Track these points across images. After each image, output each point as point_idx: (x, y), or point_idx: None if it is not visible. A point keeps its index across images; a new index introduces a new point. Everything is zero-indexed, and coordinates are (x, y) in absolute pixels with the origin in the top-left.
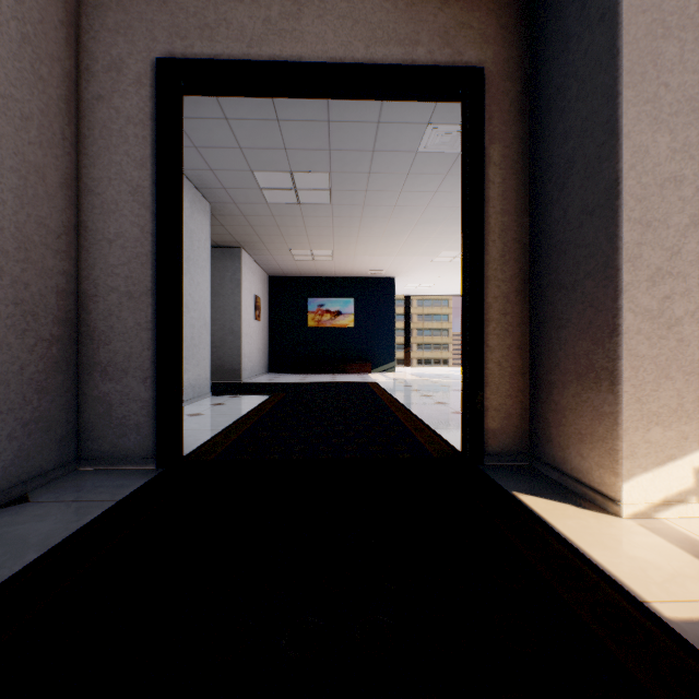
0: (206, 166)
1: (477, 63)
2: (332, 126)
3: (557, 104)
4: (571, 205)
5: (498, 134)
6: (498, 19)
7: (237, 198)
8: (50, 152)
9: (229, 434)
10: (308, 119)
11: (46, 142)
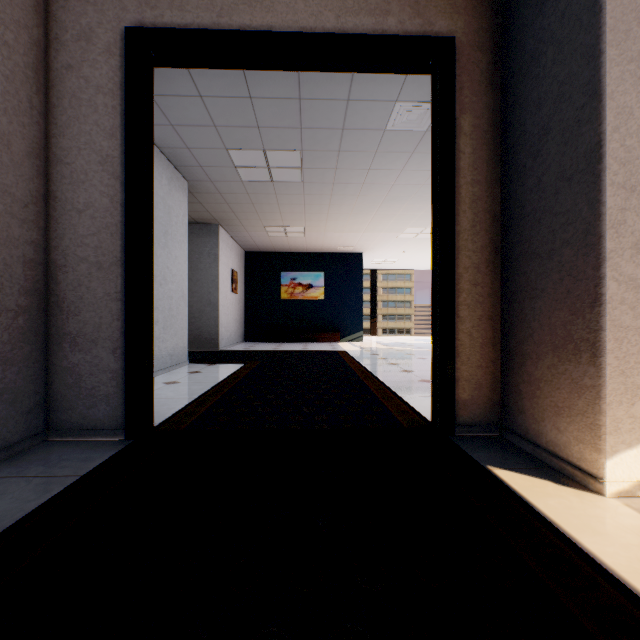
0: (183, 144)
1: (448, 33)
2: (303, 103)
3: (531, 71)
4: (547, 173)
5: (469, 105)
6: None
7: (213, 176)
8: (16, 119)
9: (203, 402)
10: (280, 97)
11: (11, 109)
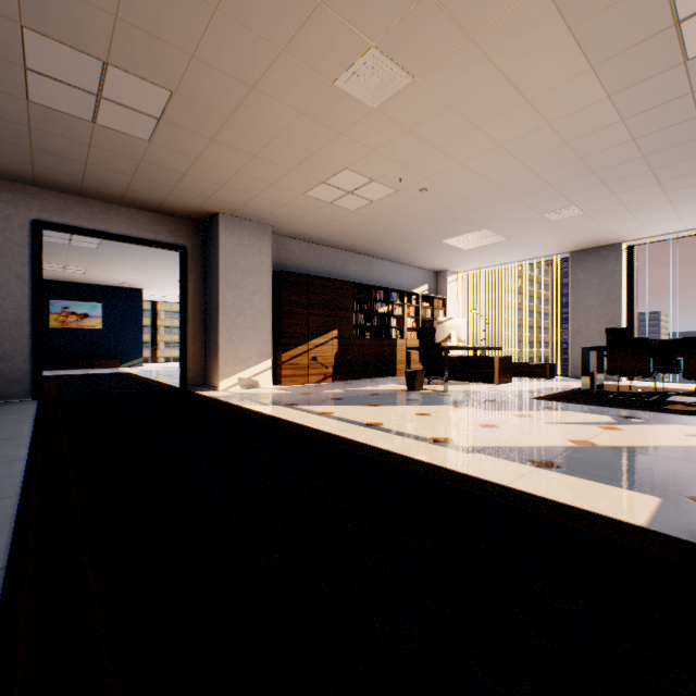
0: None
1: (185, 245)
2: None
3: (210, 270)
4: (213, 304)
5: (193, 271)
6: (193, 230)
7: None
8: None
9: (51, 392)
10: None
11: None
